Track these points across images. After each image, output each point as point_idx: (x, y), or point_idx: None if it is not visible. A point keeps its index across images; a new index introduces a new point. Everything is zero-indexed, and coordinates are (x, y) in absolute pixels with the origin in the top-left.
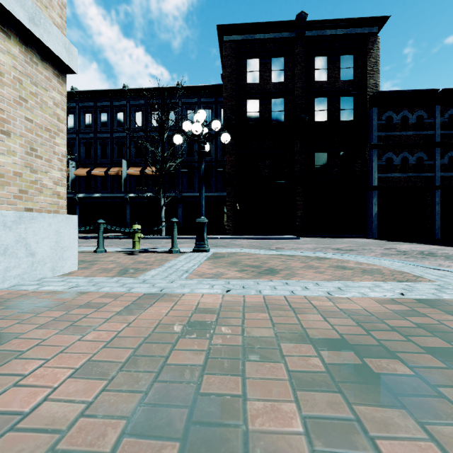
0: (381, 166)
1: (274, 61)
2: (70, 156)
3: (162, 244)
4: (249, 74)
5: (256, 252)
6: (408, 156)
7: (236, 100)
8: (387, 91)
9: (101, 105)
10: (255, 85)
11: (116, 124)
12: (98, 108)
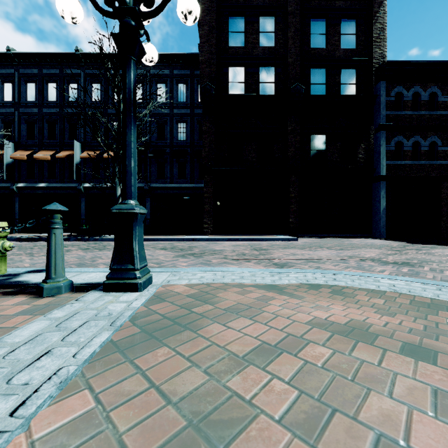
0: (389, 152)
1: (262, 21)
2: (7, 135)
3: (100, 252)
4: (232, 35)
5: (257, 278)
6: (420, 141)
7: (216, 67)
8: (398, 61)
9: (48, 73)
10: (239, 48)
11: (67, 98)
12: (44, 77)
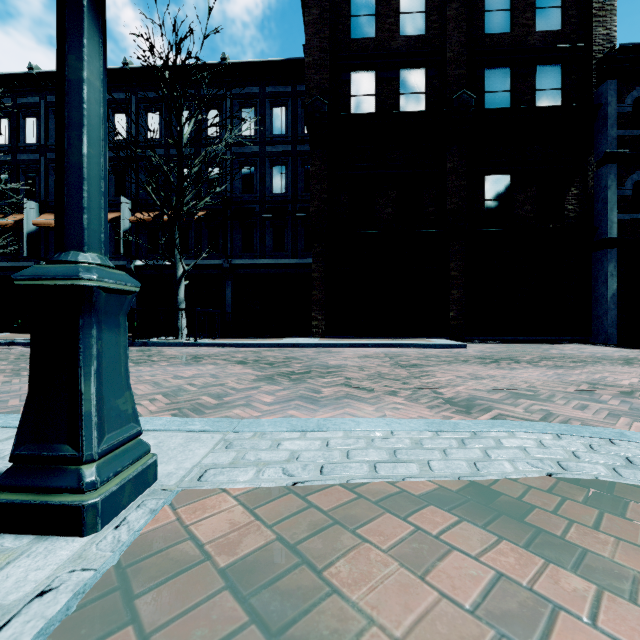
0: (622, 199)
1: None
2: (30, 192)
3: (134, 367)
4: (356, 21)
5: (430, 456)
6: None
7: (331, 72)
8: (639, 44)
9: None
10: (367, 41)
11: (113, 135)
12: None
